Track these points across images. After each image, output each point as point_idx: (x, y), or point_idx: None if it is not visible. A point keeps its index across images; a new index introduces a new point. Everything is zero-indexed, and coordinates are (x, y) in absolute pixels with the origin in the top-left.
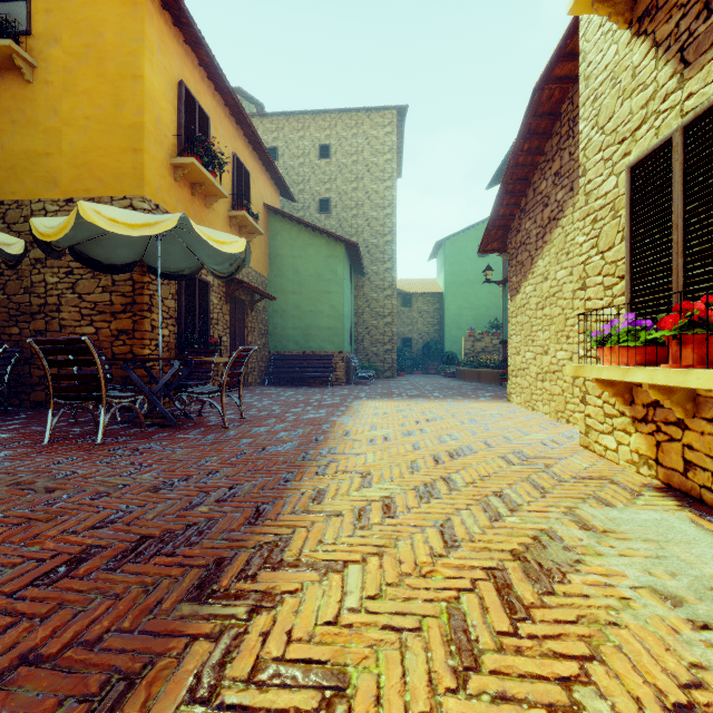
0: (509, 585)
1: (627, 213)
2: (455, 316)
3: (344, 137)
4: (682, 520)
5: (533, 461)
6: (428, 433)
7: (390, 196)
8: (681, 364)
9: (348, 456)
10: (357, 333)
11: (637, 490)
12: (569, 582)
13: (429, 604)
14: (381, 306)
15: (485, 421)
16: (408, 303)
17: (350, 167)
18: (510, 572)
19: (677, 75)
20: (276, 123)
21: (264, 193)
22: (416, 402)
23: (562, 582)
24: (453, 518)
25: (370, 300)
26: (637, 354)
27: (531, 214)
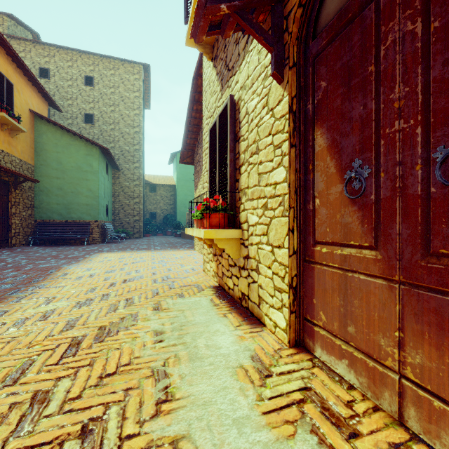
0: (80, 342)
1: (209, 153)
2: (183, 200)
3: (105, 74)
4: (207, 299)
5: (169, 280)
6: (124, 270)
7: (138, 120)
8: (203, 227)
9: (50, 288)
10: (114, 208)
11: (204, 289)
12: (117, 335)
13: (16, 361)
14: (132, 191)
15: (168, 261)
16: (154, 190)
17: (109, 96)
18: (88, 336)
19: (221, 91)
20: (48, 50)
21: (30, 101)
22: (138, 252)
23: (112, 336)
24: (85, 315)
25: (124, 186)
26: (202, 222)
27: (201, 145)
